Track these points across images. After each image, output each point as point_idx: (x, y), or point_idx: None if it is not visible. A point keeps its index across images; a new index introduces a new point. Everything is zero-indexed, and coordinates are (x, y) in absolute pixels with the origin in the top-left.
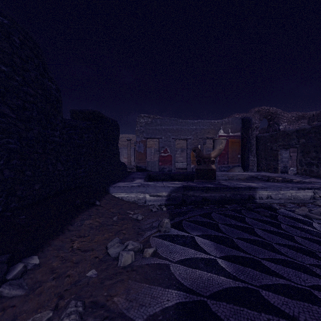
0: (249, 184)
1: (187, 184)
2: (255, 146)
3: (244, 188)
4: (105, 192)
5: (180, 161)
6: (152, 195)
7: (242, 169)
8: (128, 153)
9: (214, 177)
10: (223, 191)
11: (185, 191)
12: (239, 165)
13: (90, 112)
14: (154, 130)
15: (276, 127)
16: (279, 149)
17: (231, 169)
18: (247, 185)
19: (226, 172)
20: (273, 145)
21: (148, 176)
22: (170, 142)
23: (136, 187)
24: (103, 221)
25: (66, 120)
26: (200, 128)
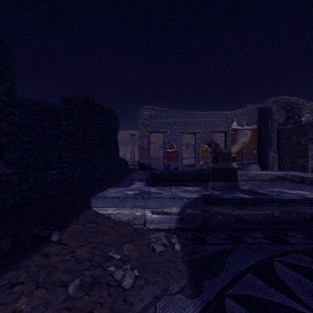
0: (300, 193)
1: (208, 193)
2: (275, 140)
3: (301, 202)
4: (84, 207)
5: (185, 157)
6: (156, 212)
7: (259, 166)
8: (132, 149)
9: (235, 178)
10: (269, 207)
11: (207, 206)
12: (256, 162)
13: (82, 99)
14: (159, 123)
15: (296, 118)
16: (310, 143)
17: (247, 167)
18: (299, 195)
19: (245, 171)
20: (301, 139)
21: (151, 176)
22: (176, 137)
23: (130, 199)
24: (34, 309)
25: (37, 101)
26: (211, 120)
